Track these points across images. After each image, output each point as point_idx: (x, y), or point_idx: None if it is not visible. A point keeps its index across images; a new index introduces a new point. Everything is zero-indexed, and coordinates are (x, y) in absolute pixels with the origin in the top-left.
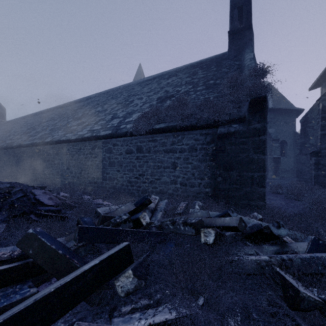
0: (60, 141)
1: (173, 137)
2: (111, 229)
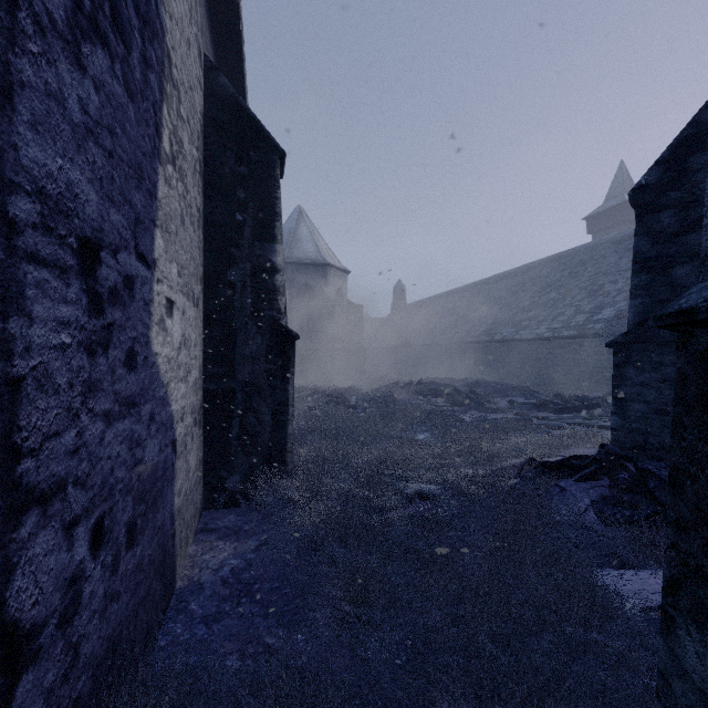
0: (514, 340)
1: None
2: (589, 399)
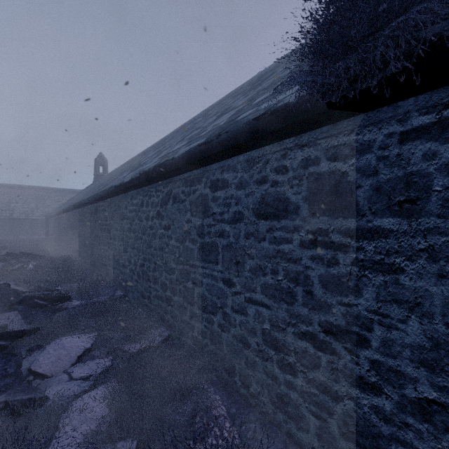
0: (113, 189)
1: None
2: None
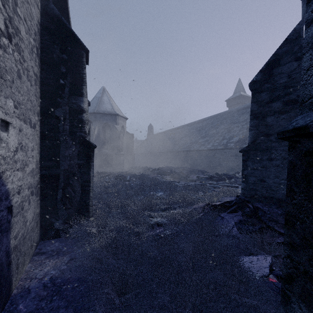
0: (199, 150)
1: None
2: (229, 175)
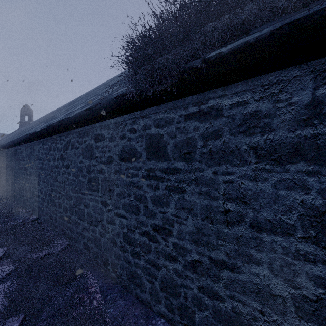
0: (28, 136)
1: (321, 79)
2: None
